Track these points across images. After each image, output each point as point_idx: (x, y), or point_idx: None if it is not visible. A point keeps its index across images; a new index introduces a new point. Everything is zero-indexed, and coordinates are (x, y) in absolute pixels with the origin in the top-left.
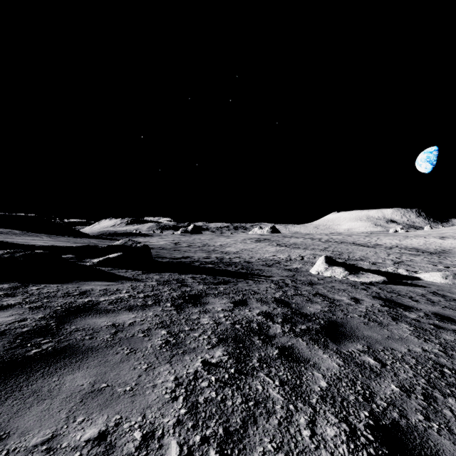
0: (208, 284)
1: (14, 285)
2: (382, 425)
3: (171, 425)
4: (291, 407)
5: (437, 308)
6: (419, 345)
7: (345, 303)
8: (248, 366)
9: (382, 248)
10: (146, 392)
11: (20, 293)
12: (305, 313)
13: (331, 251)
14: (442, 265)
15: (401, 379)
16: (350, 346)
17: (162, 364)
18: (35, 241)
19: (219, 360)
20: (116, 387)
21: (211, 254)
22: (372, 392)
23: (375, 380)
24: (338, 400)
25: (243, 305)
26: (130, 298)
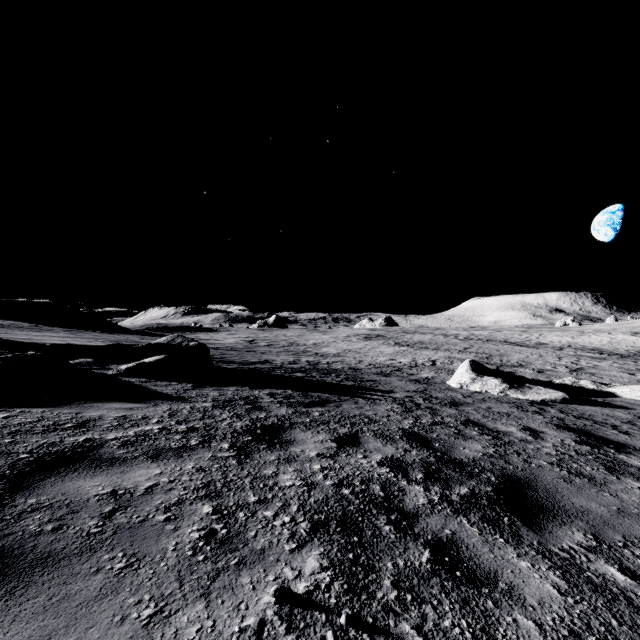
0: (295, 406)
1: None
2: None
3: None
4: None
5: None
6: None
7: (519, 439)
8: (374, 601)
9: (548, 348)
10: None
11: None
12: (459, 460)
13: (475, 352)
14: None
15: None
16: (561, 536)
17: (189, 602)
18: (46, 337)
19: (313, 585)
20: None
21: (301, 357)
22: None
23: None
24: None
25: (353, 444)
26: (161, 434)
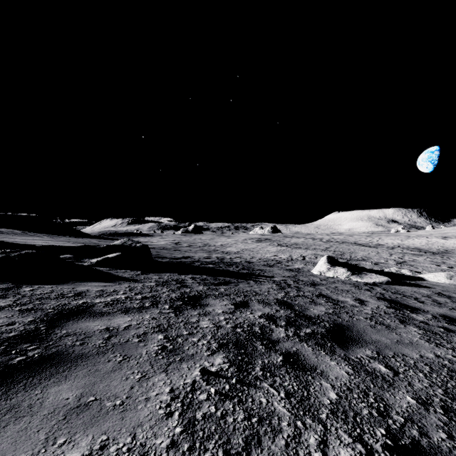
0: (208, 285)
1: (7, 286)
2: (401, 446)
3: (164, 448)
4: (298, 424)
5: (445, 309)
6: (431, 351)
7: (350, 305)
8: (250, 375)
9: (384, 248)
10: (138, 407)
11: (12, 294)
12: (309, 316)
13: (333, 251)
14: (445, 265)
15: (416, 389)
16: (358, 352)
17: (157, 373)
18: (35, 240)
19: (219, 369)
20: (105, 401)
21: (212, 254)
22: (387, 405)
23: (388, 390)
24: (350, 414)
25: (244, 307)
26: (127, 300)
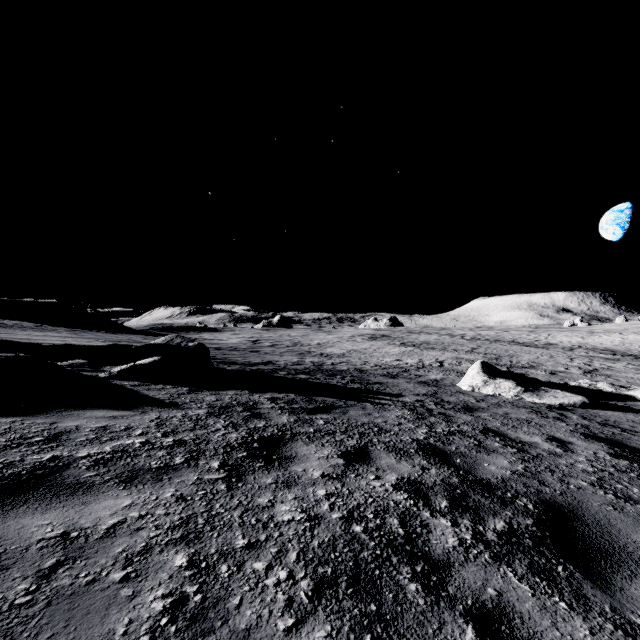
0: (297, 413)
1: None
2: None
3: None
4: None
5: None
6: None
7: (547, 452)
8: None
9: (558, 349)
10: None
11: None
12: (486, 481)
13: (483, 353)
14: None
15: None
16: (637, 596)
17: None
18: (46, 337)
19: None
20: None
21: (305, 358)
22: None
23: None
24: None
25: (362, 461)
26: (142, 450)
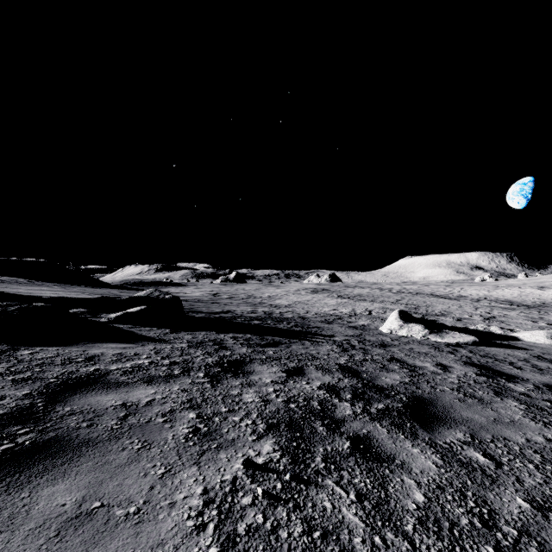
0: (253, 346)
1: (0, 348)
2: None
3: None
4: (377, 541)
5: (548, 377)
6: (539, 433)
7: (431, 372)
8: (309, 469)
9: (467, 300)
10: (159, 517)
11: (5, 359)
12: (380, 386)
13: (405, 304)
14: (543, 321)
15: (528, 487)
16: (447, 435)
17: (187, 466)
18: (42, 291)
19: (268, 460)
20: (114, 509)
21: (258, 308)
22: (492, 510)
23: (491, 489)
24: (444, 525)
25: (299, 374)
26: (151, 366)
